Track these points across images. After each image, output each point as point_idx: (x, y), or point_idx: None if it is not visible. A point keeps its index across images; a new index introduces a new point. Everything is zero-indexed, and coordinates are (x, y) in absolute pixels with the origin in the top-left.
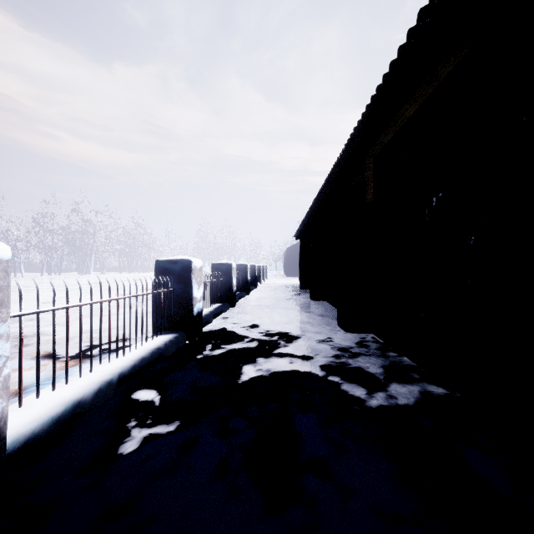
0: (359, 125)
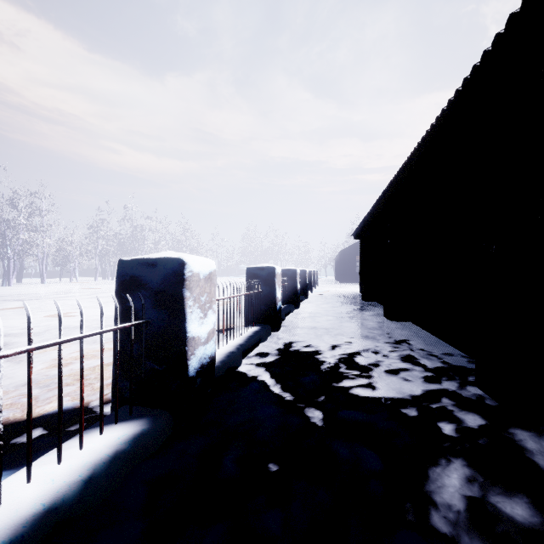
0: None
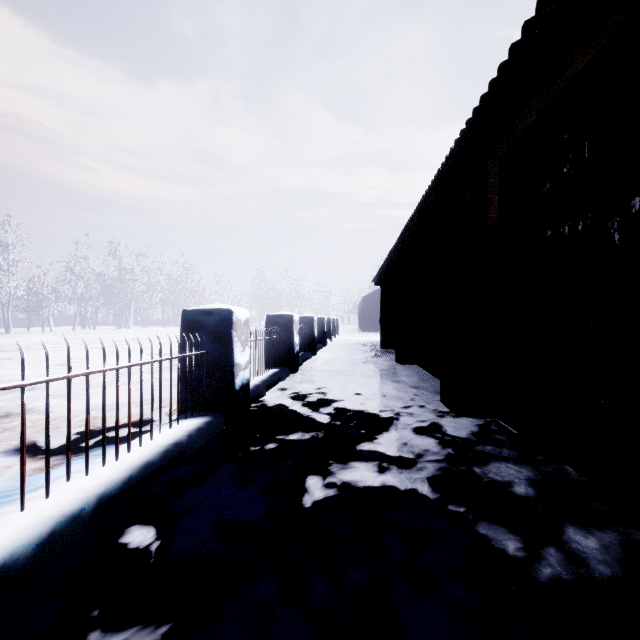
0: (482, 103)
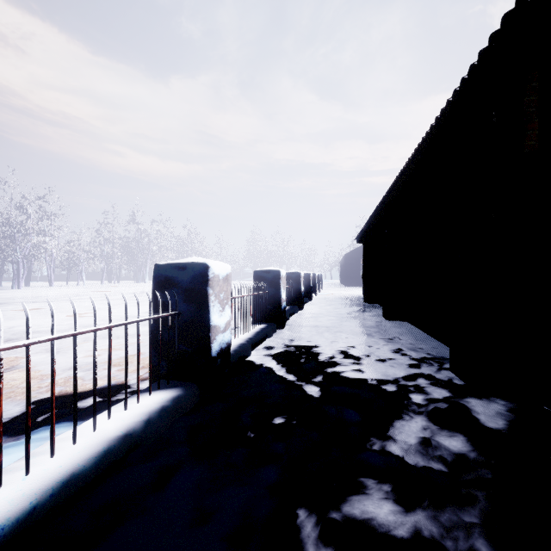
0: None
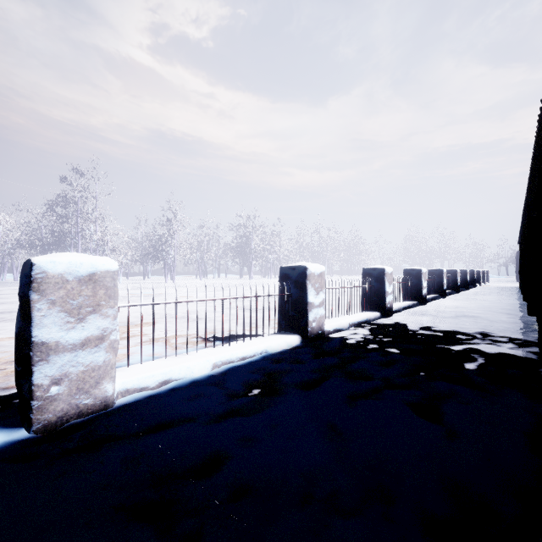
0: (523, 214)
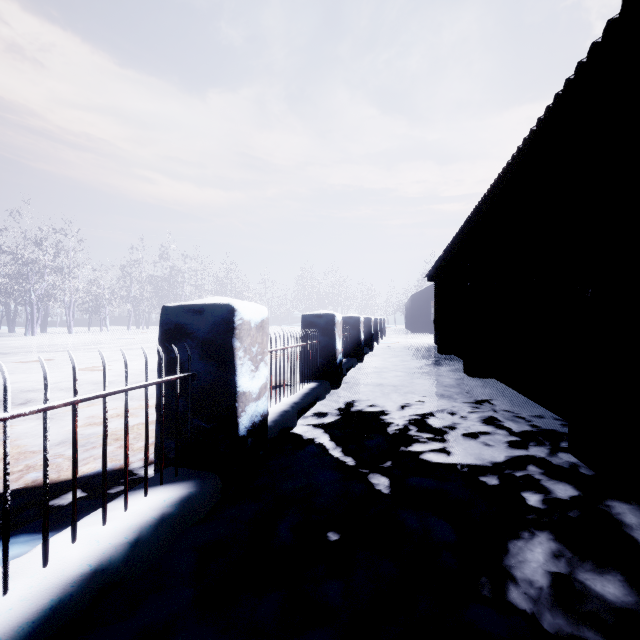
0: None
